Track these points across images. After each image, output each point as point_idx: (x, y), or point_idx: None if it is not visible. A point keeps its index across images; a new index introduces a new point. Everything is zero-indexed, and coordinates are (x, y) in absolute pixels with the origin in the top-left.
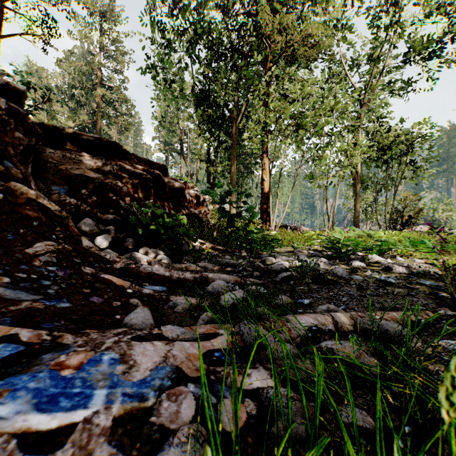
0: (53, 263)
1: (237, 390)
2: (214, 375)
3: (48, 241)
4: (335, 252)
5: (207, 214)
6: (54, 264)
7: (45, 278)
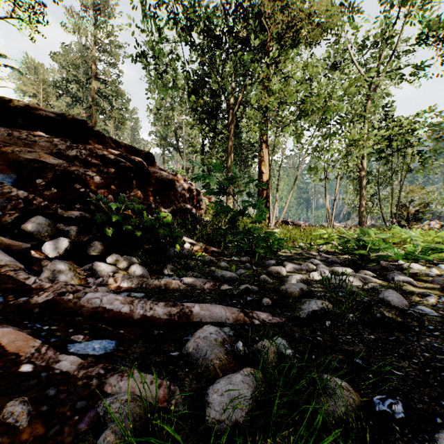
0: None
1: None
2: None
3: None
4: (360, 258)
5: (201, 209)
6: None
7: None
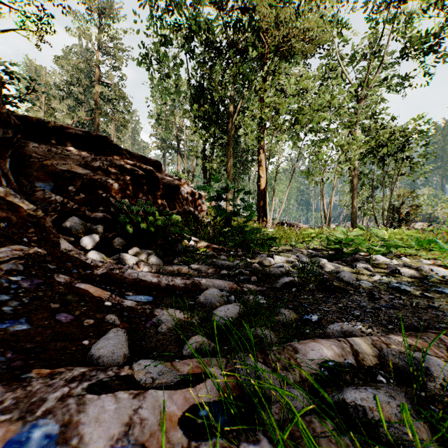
0: (19, 271)
1: None
2: None
3: (16, 245)
4: (337, 252)
5: (203, 211)
6: (20, 273)
7: (4, 291)
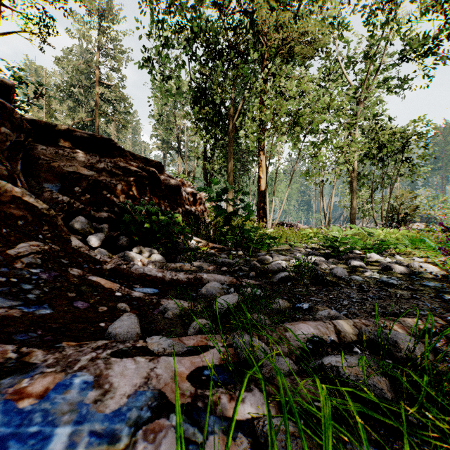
0: (37, 264)
1: (228, 421)
2: (201, 402)
3: (33, 242)
4: (333, 251)
5: (204, 211)
6: (38, 266)
7: (26, 281)
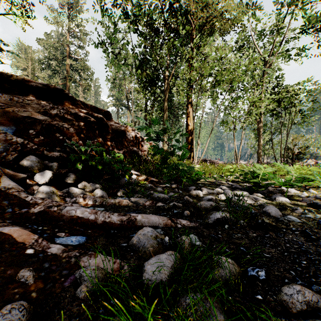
0: None
1: None
2: None
3: None
4: (254, 185)
5: (145, 151)
6: None
7: None
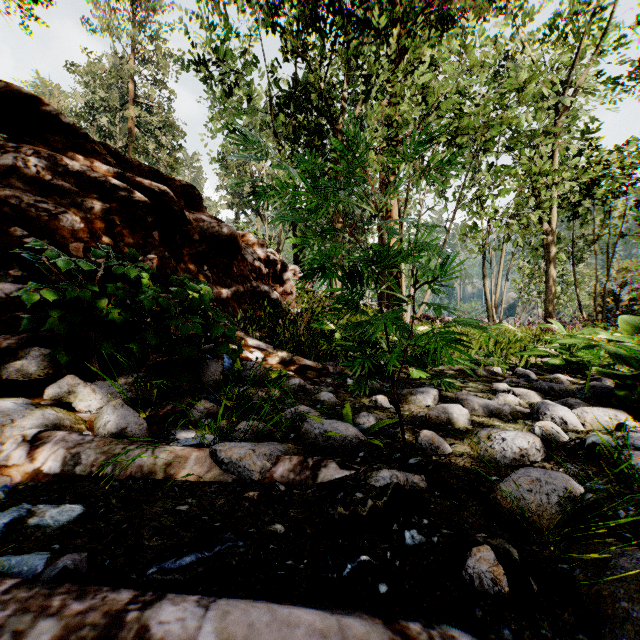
0: None
1: None
2: None
3: None
4: (619, 384)
5: (290, 294)
6: None
7: None
